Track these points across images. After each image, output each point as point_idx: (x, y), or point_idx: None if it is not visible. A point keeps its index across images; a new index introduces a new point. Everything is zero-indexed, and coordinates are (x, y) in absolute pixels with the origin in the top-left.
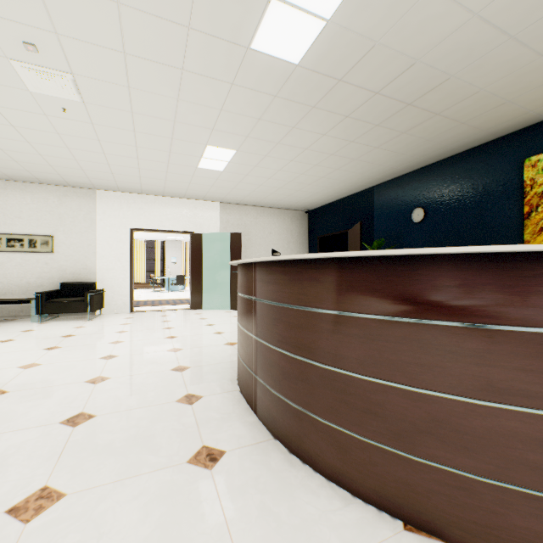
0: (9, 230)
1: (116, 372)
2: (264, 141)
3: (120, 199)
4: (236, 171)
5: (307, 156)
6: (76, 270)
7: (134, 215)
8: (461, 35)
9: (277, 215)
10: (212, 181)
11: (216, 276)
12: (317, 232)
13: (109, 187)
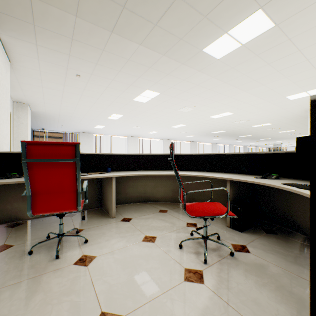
0: None
1: None
2: None
3: None
4: None
5: None
6: None
7: None
8: (157, 14)
9: None
10: None
11: None
12: None
13: None
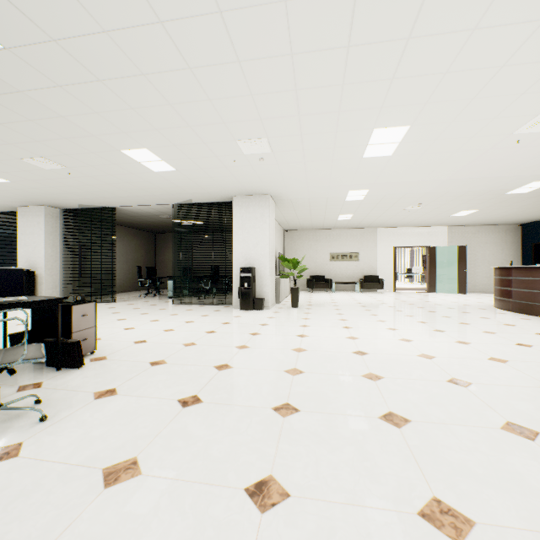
0: (342, 251)
1: (441, 304)
2: (498, 206)
3: (388, 231)
4: (471, 215)
5: (525, 207)
6: (368, 269)
7: (395, 239)
8: None
9: (491, 229)
10: (452, 219)
11: (444, 272)
12: (531, 240)
13: (386, 226)
